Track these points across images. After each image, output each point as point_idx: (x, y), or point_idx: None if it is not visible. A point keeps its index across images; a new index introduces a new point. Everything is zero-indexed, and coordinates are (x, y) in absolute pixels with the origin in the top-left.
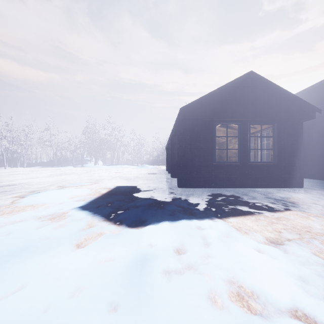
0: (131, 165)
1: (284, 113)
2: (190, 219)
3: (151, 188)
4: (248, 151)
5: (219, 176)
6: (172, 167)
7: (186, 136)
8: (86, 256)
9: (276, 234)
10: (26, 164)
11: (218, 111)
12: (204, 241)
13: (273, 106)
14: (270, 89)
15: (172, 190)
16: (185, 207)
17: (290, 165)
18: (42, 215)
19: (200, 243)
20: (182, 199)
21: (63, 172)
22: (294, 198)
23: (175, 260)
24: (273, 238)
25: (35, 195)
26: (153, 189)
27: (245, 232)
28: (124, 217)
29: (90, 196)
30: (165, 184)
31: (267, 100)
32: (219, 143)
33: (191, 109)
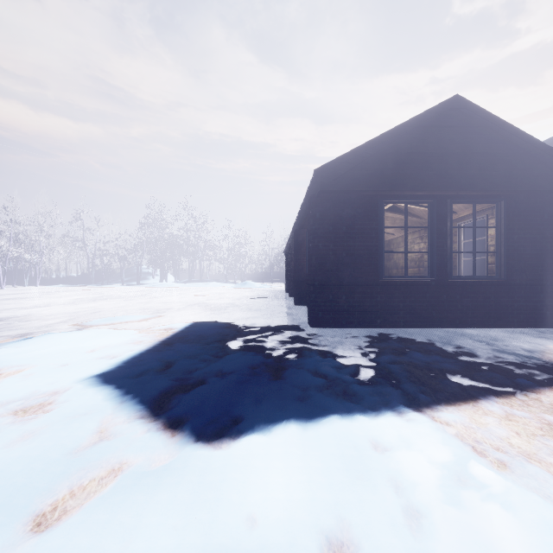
0: (225, 283)
1: (521, 179)
2: (347, 415)
3: (258, 327)
4: (448, 255)
5: (392, 304)
6: (297, 286)
7: (326, 227)
8: None
9: None
10: (42, 281)
11: (391, 176)
12: (403, 501)
13: (500, 166)
14: (493, 133)
15: (300, 333)
16: (330, 378)
17: (530, 284)
18: (1, 400)
19: (395, 515)
20: (321, 354)
21: (101, 296)
22: None
23: None
24: None
25: (18, 345)
26: (262, 331)
27: (500, 460)
28: (190, 408)
29: (131, 346)
30: (284, 318)
31: (487, 154)
32: None
33: (336, 172)
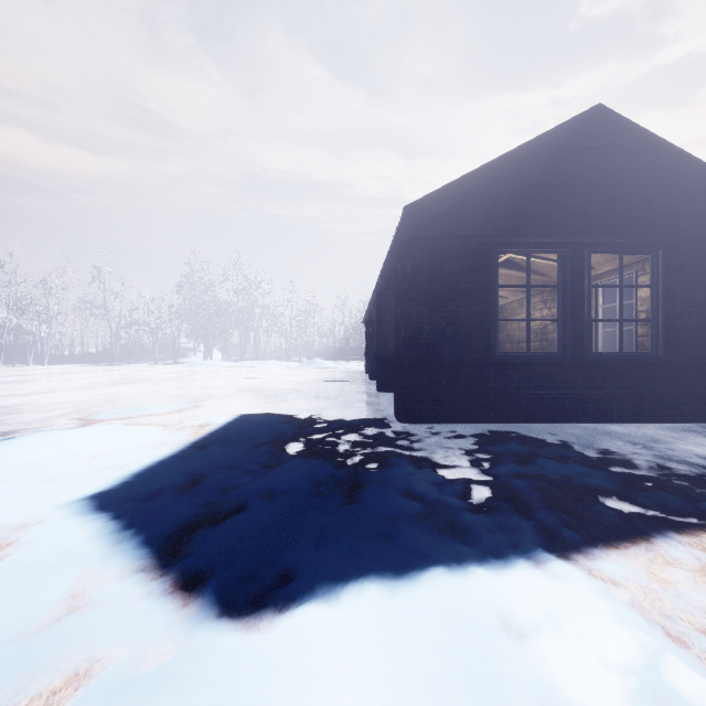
0: (287, 361)
1: (687, 220)
2: (458, 566)
3: (327, 422)
4: (585, 324)
5: (509, 391)
6: (380, 366)
7: (420, 286)
8: None
9: None
10: (52, 359)
11: (509, 216)
12: None
13: (658, 202)
14: (648, 157)
15: (384, 430)
16: (428, 501)
17: (698, 363)
18: None
19: None
20: (414, 462)
21: (124, 378)
22: None
23: None
24: None
25: None
26: (332, 427)
27: None
28: (218, 554)
29: (149, 451)
30: (363, 409)
31: (640, 186)
32: None
33: (433, 210)
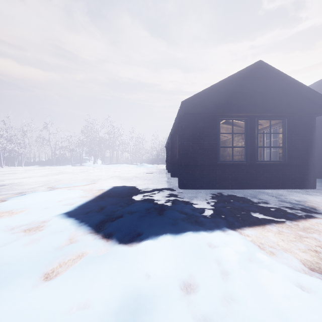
0: (131, 164)
1: (296, 106)
2: (196, 231)
3: (150, 189)
4: (255, 148)
5: (224, 176)
6: (172, 166)
7: (188, 133)
8: (49, 300)
9: (312, 255)
10: (25, 163)
11: (224, 105)
12: (220, 268)
13: (284, 99)
14: (280, 81)
15: (173, 192)
16: (189, 214)
17: (301, 164)
18: (16, 225)
19: (216, 273)
20: (185, 202)
21: (60, 172)
22: (312, 201)
23: (183, 309)
24: (311, 263)
25: (19, 198)
26: (152, 190)
27: (271, 251)
28: (115, 228)
29: (81, 199)
30: (165, 184)
31: (277, 93)
32: (221, 141)
33: (193, 103)
